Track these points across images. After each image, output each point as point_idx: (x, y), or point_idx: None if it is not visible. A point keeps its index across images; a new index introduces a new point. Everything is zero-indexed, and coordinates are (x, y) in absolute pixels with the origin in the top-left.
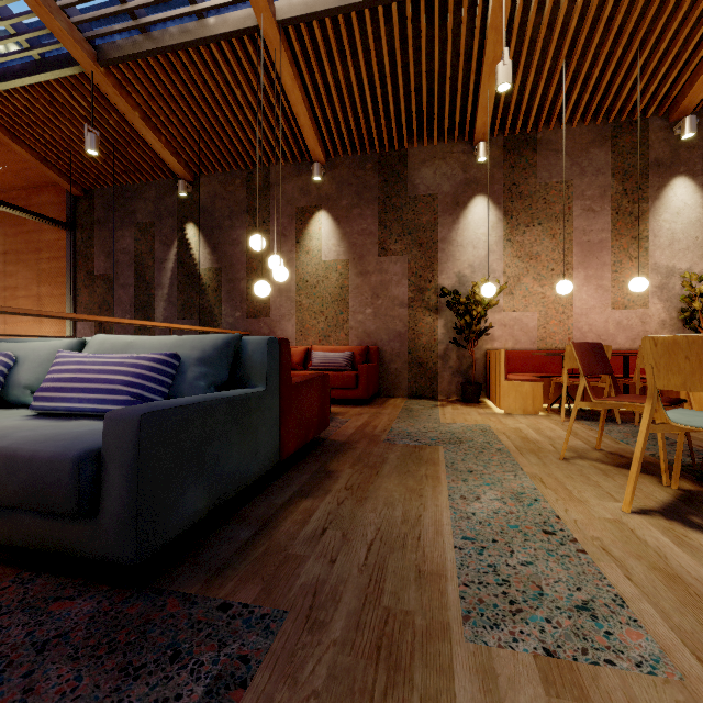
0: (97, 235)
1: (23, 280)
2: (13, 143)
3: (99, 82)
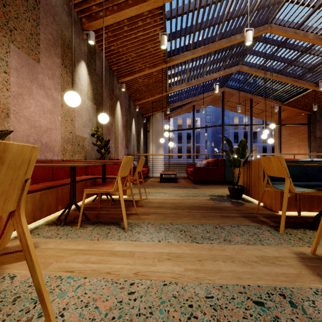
0: (317, 125)
1: (294, 141)
2: (293, 108)
3: (317, 90)
